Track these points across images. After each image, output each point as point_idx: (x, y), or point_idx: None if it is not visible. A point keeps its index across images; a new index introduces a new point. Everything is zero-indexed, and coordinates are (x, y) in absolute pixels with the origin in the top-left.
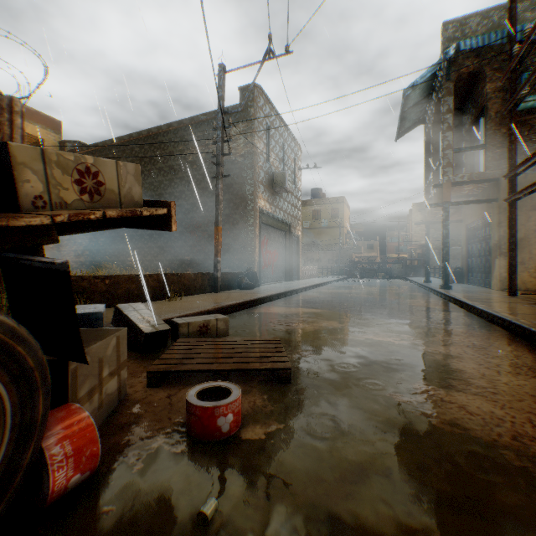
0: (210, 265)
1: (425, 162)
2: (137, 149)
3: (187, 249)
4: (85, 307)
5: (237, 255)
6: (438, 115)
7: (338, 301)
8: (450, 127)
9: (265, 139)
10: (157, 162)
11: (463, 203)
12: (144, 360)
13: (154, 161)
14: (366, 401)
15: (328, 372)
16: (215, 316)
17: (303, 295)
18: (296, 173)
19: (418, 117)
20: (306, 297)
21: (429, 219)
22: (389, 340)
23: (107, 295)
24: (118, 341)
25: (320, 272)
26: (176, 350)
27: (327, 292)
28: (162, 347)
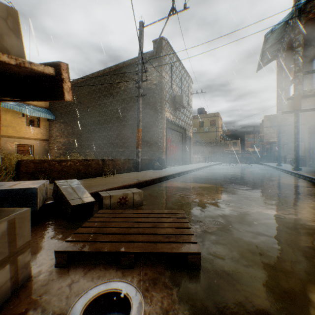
0: (135, 154)
1: (277, 85)
2: (91, 84)
3: (121, 145)
4: (28, 183)
5: (152, 148)
6: (289, 51)
7: (221, 178)
8: (300, 57)
9: (169, 73)
10: (103, 91)
11: (310, 109)
12: (68, 229)
13: (101, 90)
14: (303, 311)
15: (236, 252)
16: (132, 190)
17: (195, 174)
18: (189, 96)
19: (272, 55)
20: (197, 175)
21: (280, 124)
22: (277, 214)
23: (62, 173)
24: (12, 225)
25: (204, 159)
26: (93, 222)
27: (211, 172)
28: (88, 215)
